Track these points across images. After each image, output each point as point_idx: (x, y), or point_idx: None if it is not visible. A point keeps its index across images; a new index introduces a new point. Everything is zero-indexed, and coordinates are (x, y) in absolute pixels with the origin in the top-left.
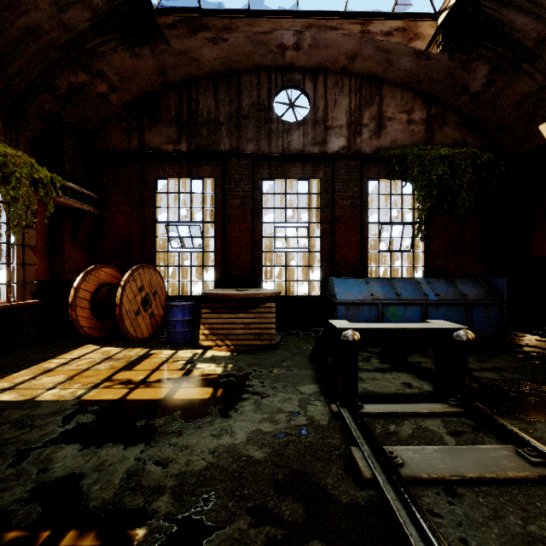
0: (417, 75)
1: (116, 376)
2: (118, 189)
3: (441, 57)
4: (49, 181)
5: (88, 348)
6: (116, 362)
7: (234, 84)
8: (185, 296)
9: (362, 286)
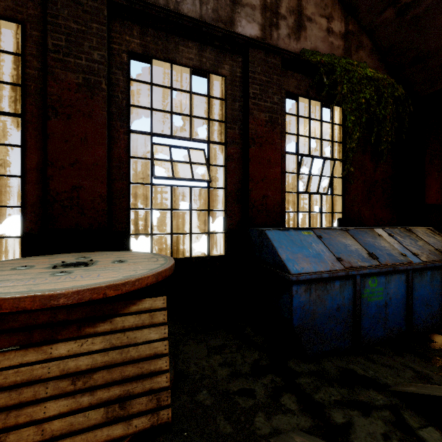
0: None
1: None
2: None
3: None
4: None
5: None
6: None
7: None
8: None
9: (315, 243)
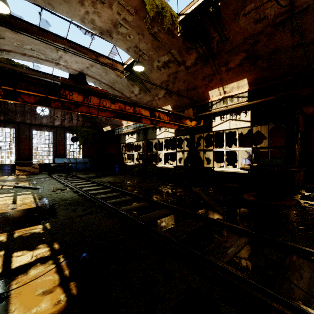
0: None
1: None
2: None
3: None
4: None
5: None
6: None
7: None
8: (3, 164)
9: (62, 160)
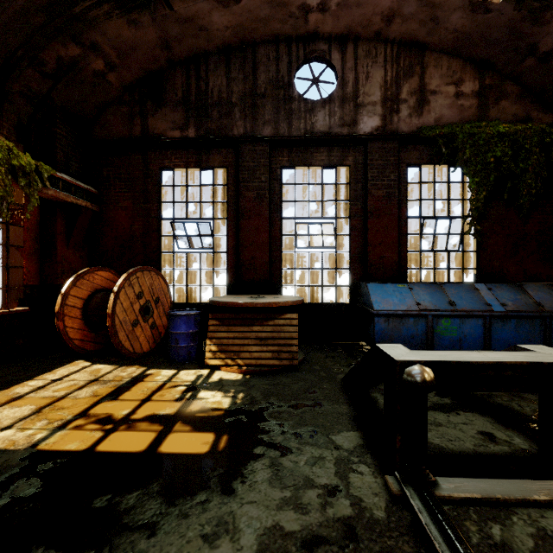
0: (470, 36)
1: (94, 409)
2: (118, 182)
3: (504, 8)
4: (32, 169)
5: (76, 365)
6: (102, 386)
7: (248, 58)
8: (193, 303)
9: (404, 293)
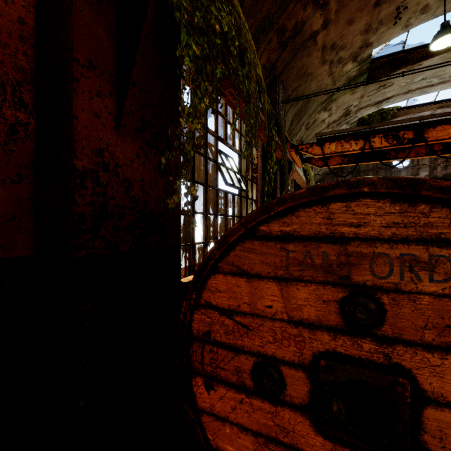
0: None
1: None
2: None
3: None
4: None
5: None
6: None
7: None
8: None
9: None
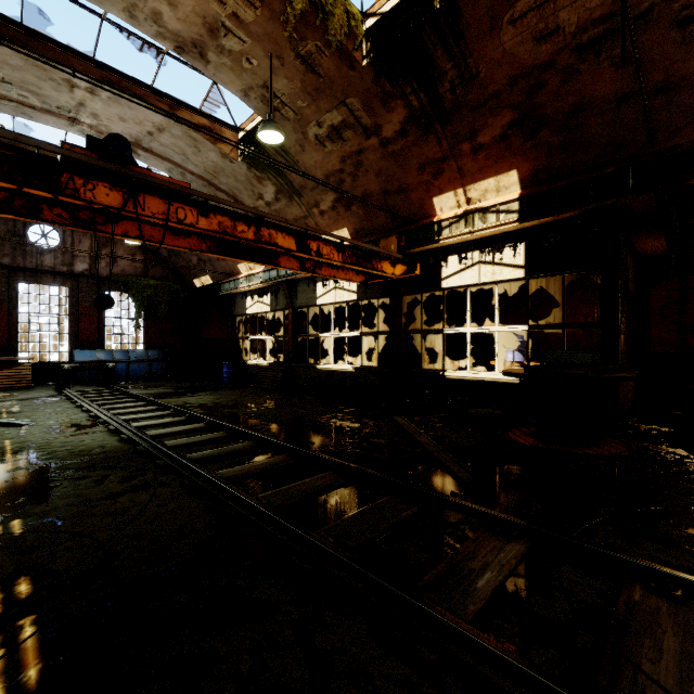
0: None
1: None
2: None
3: None
4: None
5: None
6: None
7: None
8: None
9: (93, 354)
